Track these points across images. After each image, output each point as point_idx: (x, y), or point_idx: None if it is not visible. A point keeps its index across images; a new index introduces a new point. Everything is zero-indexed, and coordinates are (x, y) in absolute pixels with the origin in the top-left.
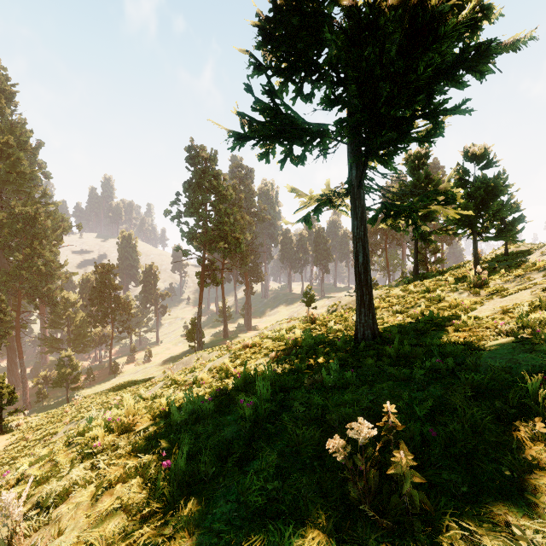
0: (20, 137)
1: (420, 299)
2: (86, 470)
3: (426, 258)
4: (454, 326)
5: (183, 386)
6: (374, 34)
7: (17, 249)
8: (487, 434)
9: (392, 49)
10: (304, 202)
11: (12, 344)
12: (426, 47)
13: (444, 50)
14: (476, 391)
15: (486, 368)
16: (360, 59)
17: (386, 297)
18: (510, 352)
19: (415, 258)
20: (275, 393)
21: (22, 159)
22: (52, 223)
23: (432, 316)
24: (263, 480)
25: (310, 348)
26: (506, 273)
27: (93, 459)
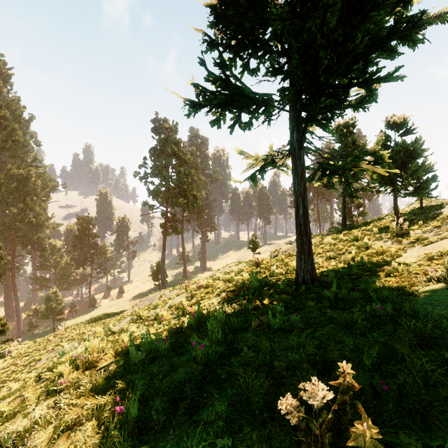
0: (14, 112)
1: (350, 246)
2: (49, 408)
3: (351, 211)
4: (385, 271)
5: (146, 321)
6: (315, 6)
7: (12, 204)
8: (439, 388)
9: (331, 21)
10: (251, 163)
11: (8, 282)
12: (365, 15)
13: (379, 21)
14: (420, 339)
15: (425, 314)
16: (302, 30)
17: (319, 244)
18: (446, 299)
19: (343, 212)
20: (226, 335)
21: (17, 129)
22: (41, 183)
23: (363, 262)
24: (212, 433)
25: (256, 290)
26: (424, 224)
27: (56, 397)
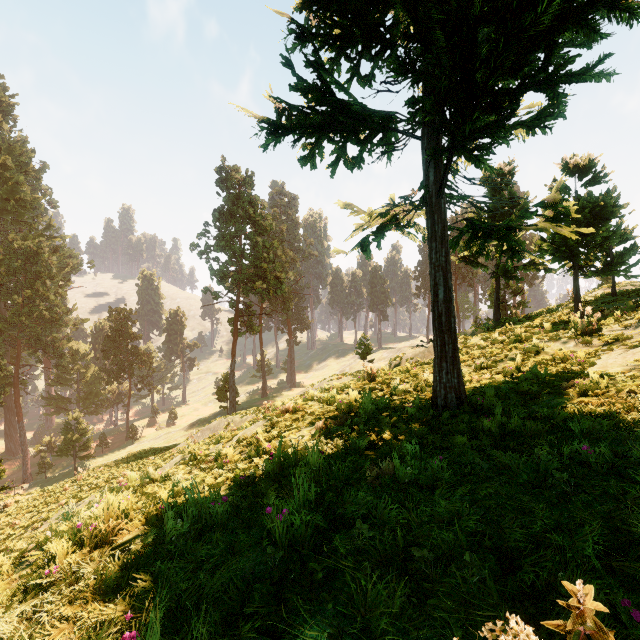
0: (19, 158)
1: (510, 350)
2: (23, 620)
3: (505, 301)
4: (577, 388)
5: (203, 463)
6: None
7: (16, 291)
8: None
9: None
10: (361, 224)
11: (10, 404)
12: None
13: None
14: None
15: None
16: None
17: (462, 348)
18: None
19: (496, 300)
20: (323, 495)
21: (22, 183)
22: (58, 261)
23: (537, 374)
24: None
25: (371, 416)
26: (622, 316)
27: (37, 599)
